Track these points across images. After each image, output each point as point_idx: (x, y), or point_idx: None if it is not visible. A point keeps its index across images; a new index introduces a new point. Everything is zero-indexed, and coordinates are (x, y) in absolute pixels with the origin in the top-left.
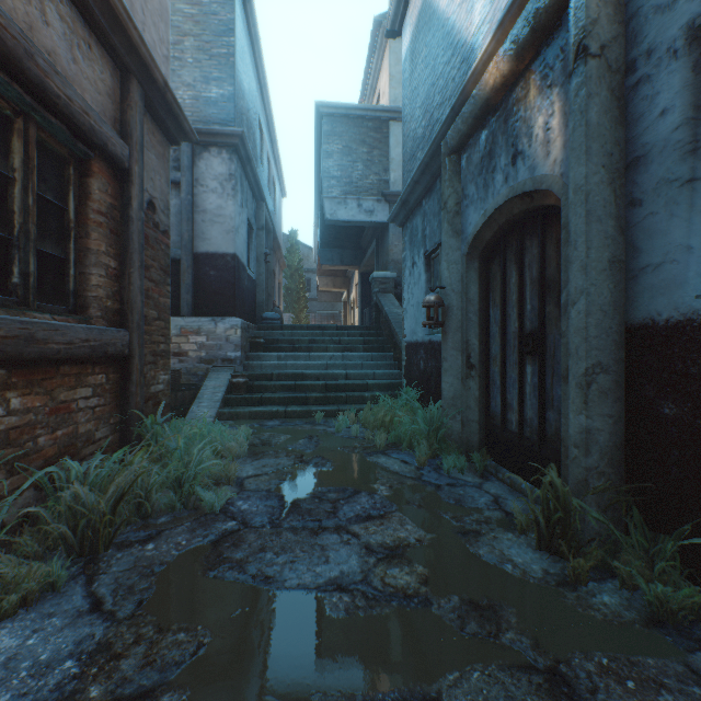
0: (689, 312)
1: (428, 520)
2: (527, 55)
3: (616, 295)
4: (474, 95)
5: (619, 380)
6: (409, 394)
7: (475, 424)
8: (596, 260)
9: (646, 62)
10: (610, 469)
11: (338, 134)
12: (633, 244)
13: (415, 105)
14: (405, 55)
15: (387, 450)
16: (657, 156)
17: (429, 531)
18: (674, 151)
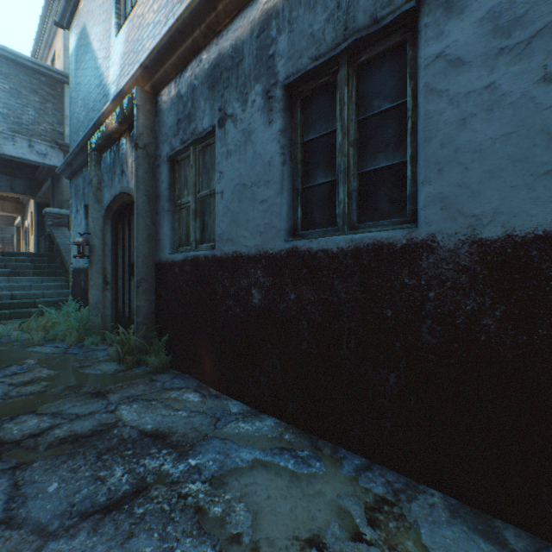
0: (167, 259)
1: (61, 367)
2: (125, 125)
3: (152, 250)
4: (104, 127)
5: (153, 285)
6: (70, 305)
7: (110, 317)
8: (142, 234)
9: (160, 159)
10: (149, 322)
11: (6, 74)
12: (157, 230)
13: (79, 96)
14: (73, 52)
15: (44, 343)
16: (162, 198)
17: (59, 370)
18: (165, 198)
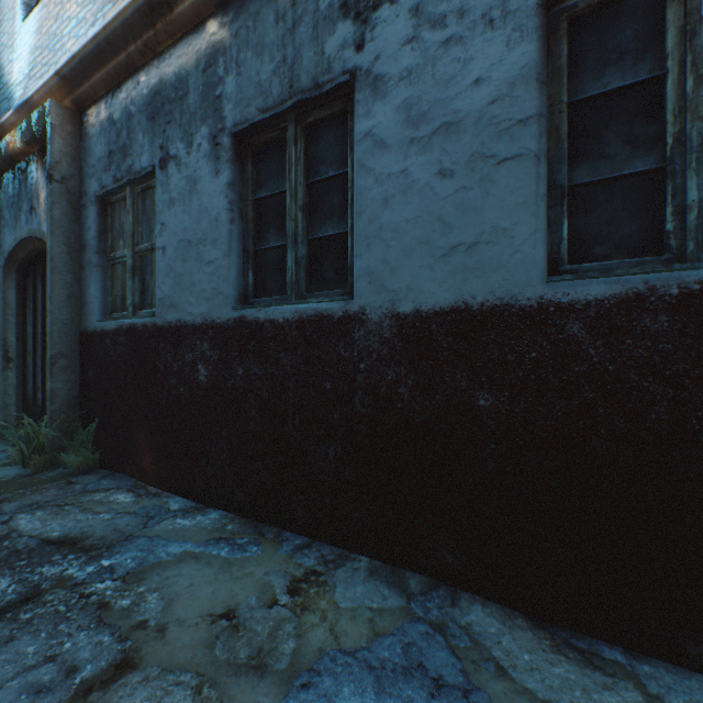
0: (96, 327)
1: None
2: (36, 146)
3: (74, 315)
4: (3, 145)
5: (77, 361)
6: None
7: (15, 407)
8: (60, 295)
9: (86, 198)
10: (70, 410)
11: None
12: (83, 289)
13: None
14: None
15: None
16: (89, 248)
17: None
18: (93, 249)
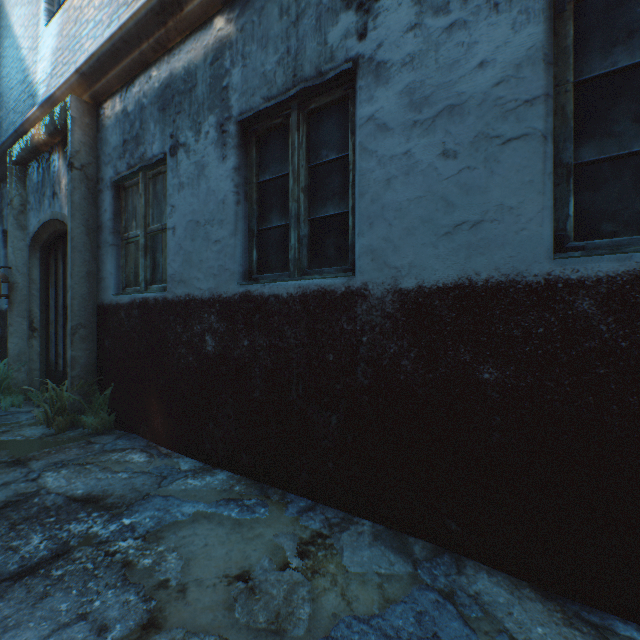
0: (111, 301)
1: None
2: (58, 138)
3: (92, 290)
4: (29, 137)
5: (94, 332)
6: None
7: (39, 372)
8: (80, 271)
9: (102, 184)
10: (89, 376)
11: None
12: (99, 266)
13: None
14: None
15: None
16: (105, 229)
17: None
18: (108, 230)
